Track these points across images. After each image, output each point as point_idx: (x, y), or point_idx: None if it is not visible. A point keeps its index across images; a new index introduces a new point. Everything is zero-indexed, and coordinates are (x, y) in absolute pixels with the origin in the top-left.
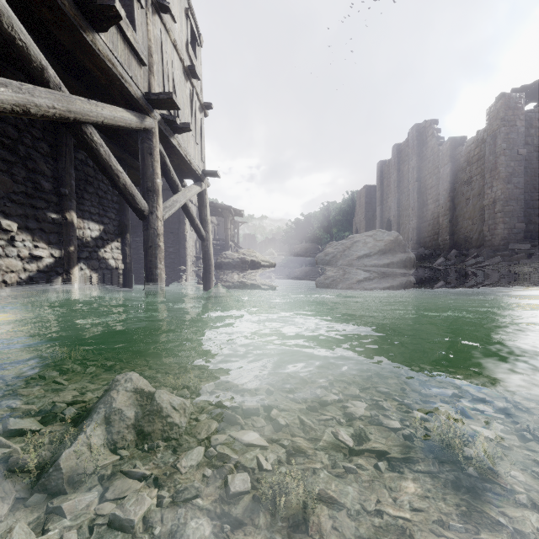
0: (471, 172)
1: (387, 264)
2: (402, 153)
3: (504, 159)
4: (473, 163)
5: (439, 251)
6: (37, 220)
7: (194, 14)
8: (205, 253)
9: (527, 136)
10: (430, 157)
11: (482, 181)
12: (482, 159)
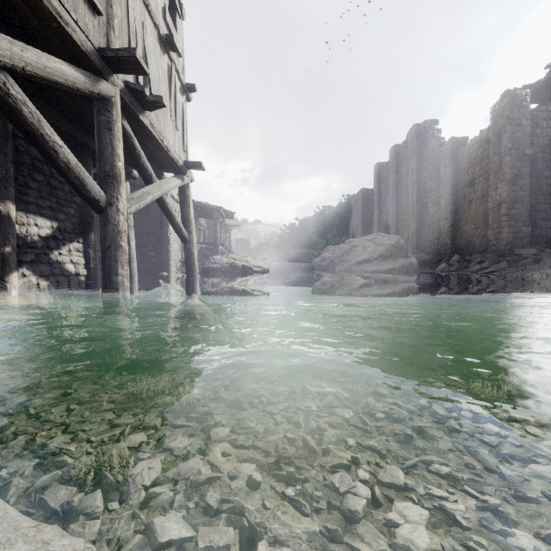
0: (473, 173)
1: (389, 270)
2: (400, 155)
3: (510, 159)
4: (476, 164)
5: (439, 256)
6: None
7: None
8: (188, 256)
9: (533, 135)
10: (430, 159)
11: (485, 183)
12: (485, 160)
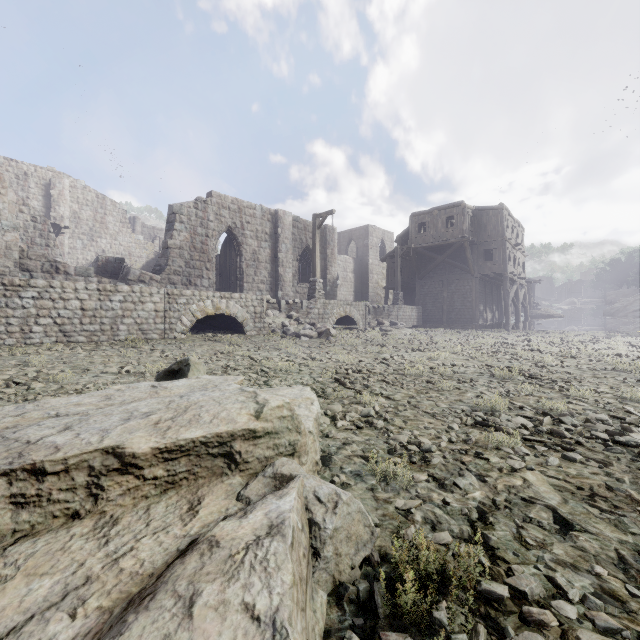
0: None
1: None
2: None
3: None
4: None
5: None
6: (490, 308)
7: (522, 227)
8: (526, 312)
9: None
10: None
11: None
12: None
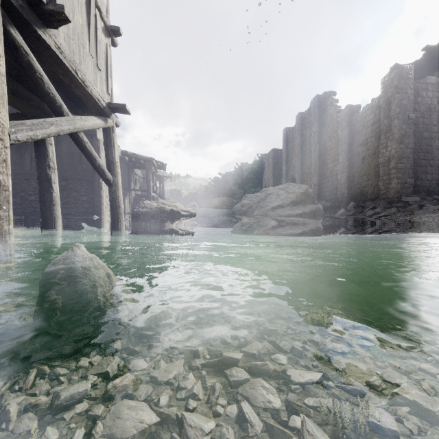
0: (366, 134)
1: (300, 214)
2: (304, 121)
3: (398, 122)
4: (368, 127)
5: (337, 203)
6: None
7: None
8: (113, 200)
9: (415, 103)
10: (330, 123)
11: (376, 142)
12: (376, 123)
